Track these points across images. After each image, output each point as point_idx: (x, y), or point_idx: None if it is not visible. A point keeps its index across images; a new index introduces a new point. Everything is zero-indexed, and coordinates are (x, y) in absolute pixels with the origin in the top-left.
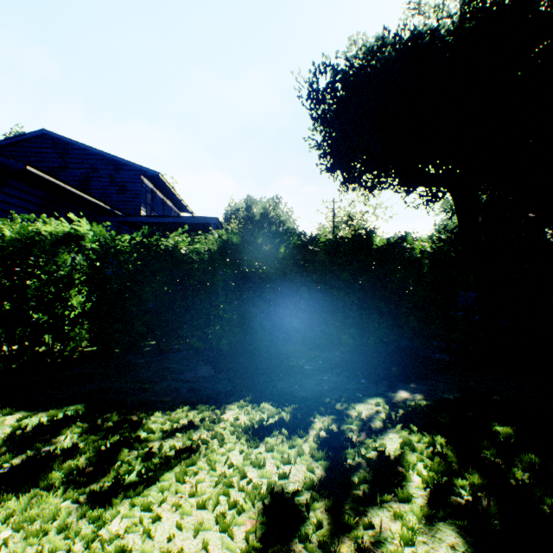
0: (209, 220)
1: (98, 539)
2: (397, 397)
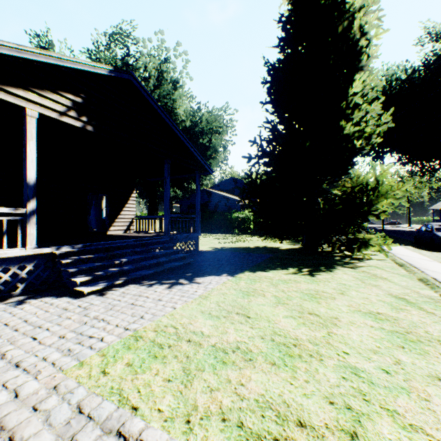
0: None
1: None
2: None
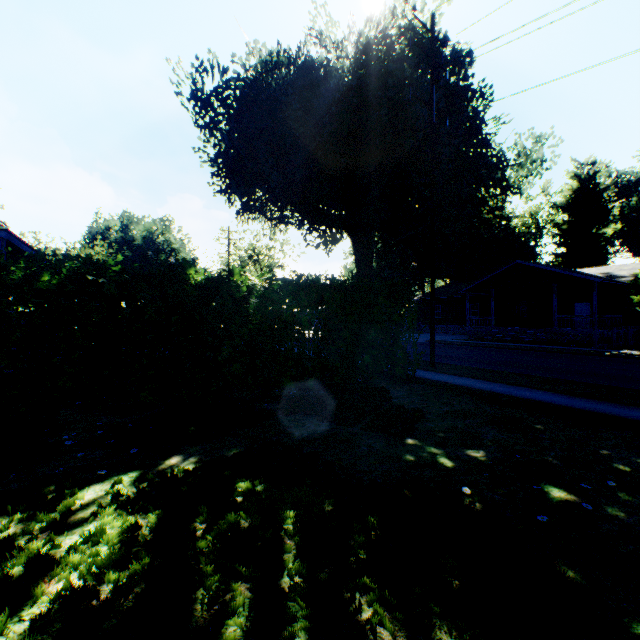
0: None
1: None
2: (163, 465)
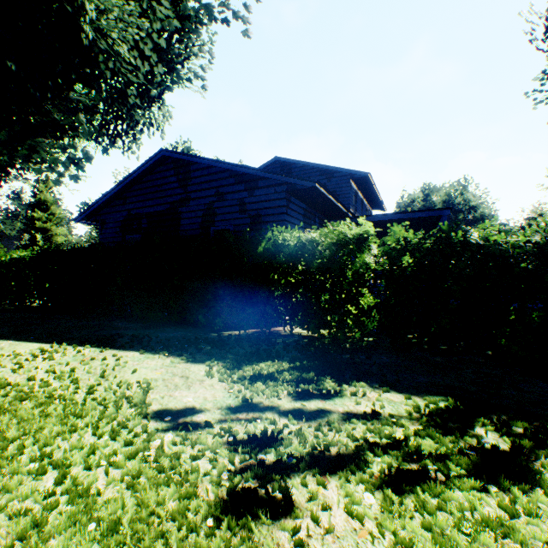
0: (440, 212)
1: None
2: None
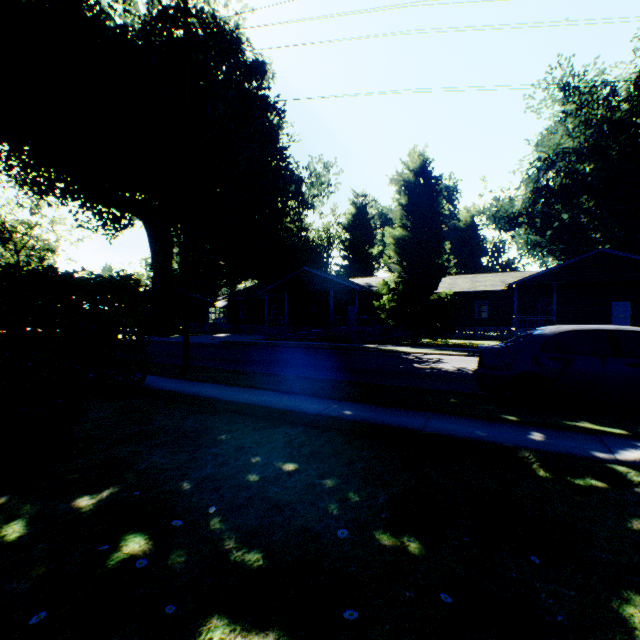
0: None
1: None
2: None
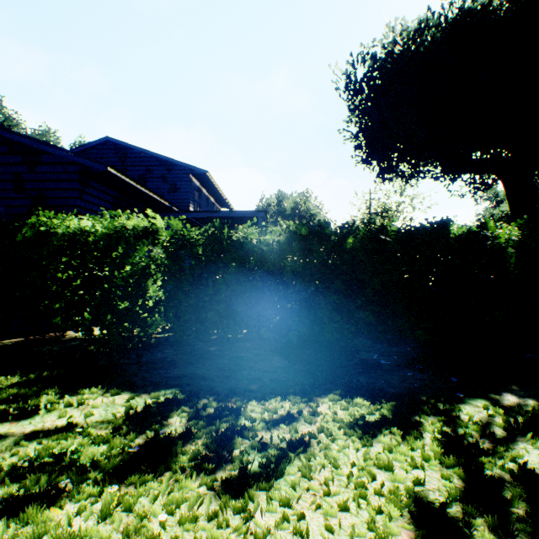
0: (257, 214)
1: (248, 532)
2: (503, 400)
